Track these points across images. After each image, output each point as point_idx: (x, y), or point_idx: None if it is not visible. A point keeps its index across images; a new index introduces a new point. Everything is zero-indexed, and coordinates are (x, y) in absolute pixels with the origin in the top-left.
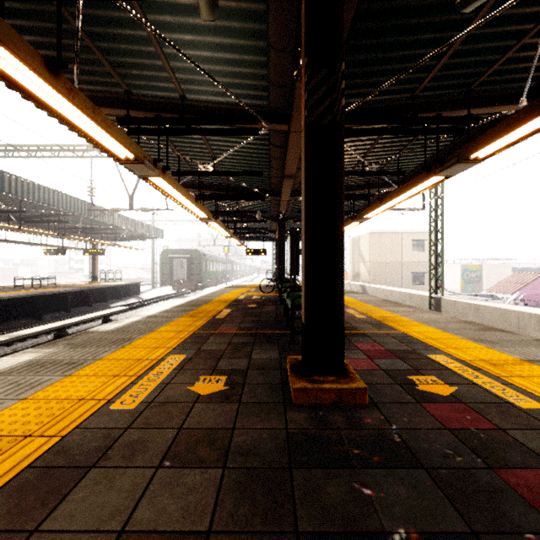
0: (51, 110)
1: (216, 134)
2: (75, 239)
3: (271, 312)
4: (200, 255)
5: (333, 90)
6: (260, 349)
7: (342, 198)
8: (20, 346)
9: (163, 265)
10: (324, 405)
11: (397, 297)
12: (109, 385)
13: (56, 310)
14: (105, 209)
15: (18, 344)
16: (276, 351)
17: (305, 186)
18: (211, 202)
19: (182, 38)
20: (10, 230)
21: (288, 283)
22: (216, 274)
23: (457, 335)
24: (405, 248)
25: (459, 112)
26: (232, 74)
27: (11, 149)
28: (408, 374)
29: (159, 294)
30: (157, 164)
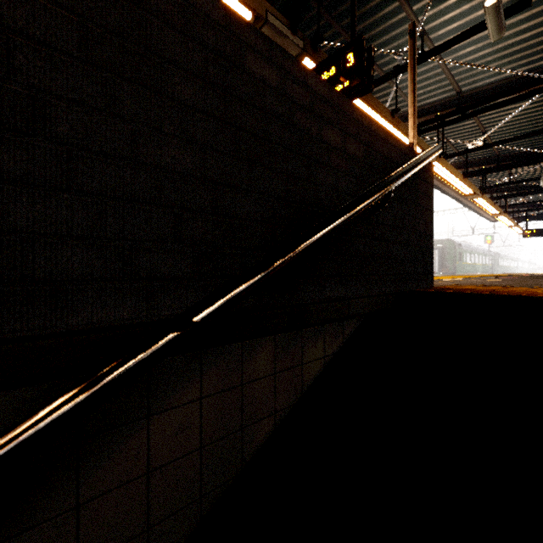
0: None
1: (491, 110)
2: None
3: None
4: (454, 245)
5: None
6: None
7: None
8: None
9: None
10: None
11: None
12: None
13: None
14: None
15: None
16: None
17: None
18: (474, 180)
19: (465, 52)
20: None
21: None
22: (474, 268)
23: None
24: None
25: None
26: (511, 53)
27: None
28: None
29: None
30: None
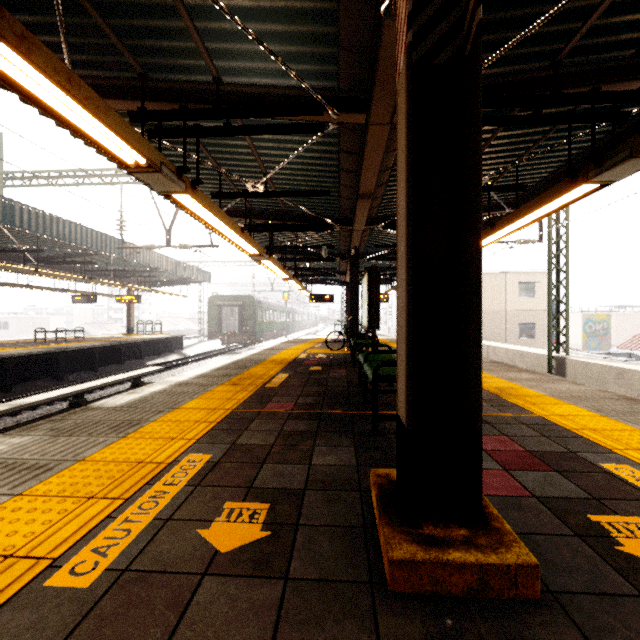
0: (3, 78)
1: (265, 133)
2: (105, 283)
3: (341, 379)
4: (254, 302)
5: (458, 1)
6: (325, 445)
7: (478, 193)
8: (26, 416)
9: (210, 314)
10: (451, 595)
11: (503, 355)
12: (71, 519)
13: (82, 368)
14: (138, 247)
15: (25, 414)
16: (350, 449)
17: (407, 172)
18: (265, 235)
19: None
20: (25, 273)
21: (364, 338)
22: (274, 325)
23: (628, 423)
24: (510, 293)
25: (624, 86)
26: (285, 37)
27: (29, 177)
28: (587, 509)
29: (205, 349)
30: (183, 176)
